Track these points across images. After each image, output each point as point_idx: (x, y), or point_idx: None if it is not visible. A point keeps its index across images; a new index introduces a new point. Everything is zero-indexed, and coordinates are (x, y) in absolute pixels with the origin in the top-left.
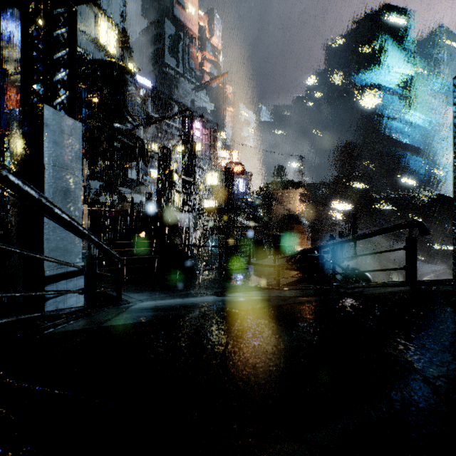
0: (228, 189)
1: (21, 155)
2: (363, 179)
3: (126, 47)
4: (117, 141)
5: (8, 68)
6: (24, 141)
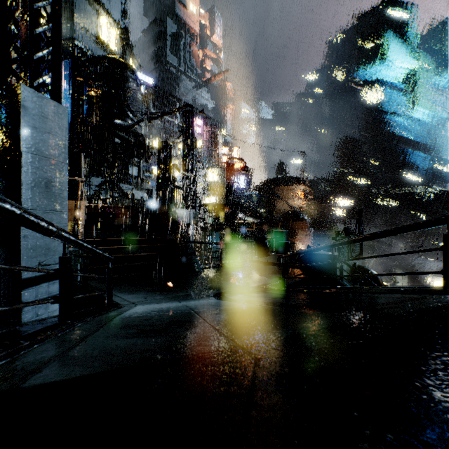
0: (229, 185)
1: None
2: (365, 175)
3: (127, 44)
4: (118, 137)
5: None
6: None
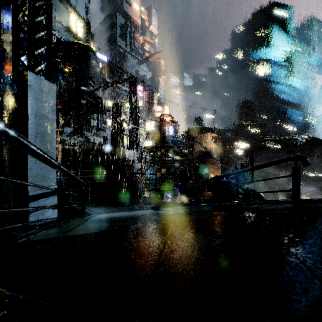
0: (161, 133)
1: (12, 108)
2: (257, 126)
3: (89, 33)
4: (83, 99)
5: (6, 47)
6: (14, 97)
